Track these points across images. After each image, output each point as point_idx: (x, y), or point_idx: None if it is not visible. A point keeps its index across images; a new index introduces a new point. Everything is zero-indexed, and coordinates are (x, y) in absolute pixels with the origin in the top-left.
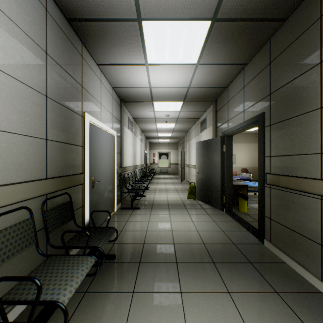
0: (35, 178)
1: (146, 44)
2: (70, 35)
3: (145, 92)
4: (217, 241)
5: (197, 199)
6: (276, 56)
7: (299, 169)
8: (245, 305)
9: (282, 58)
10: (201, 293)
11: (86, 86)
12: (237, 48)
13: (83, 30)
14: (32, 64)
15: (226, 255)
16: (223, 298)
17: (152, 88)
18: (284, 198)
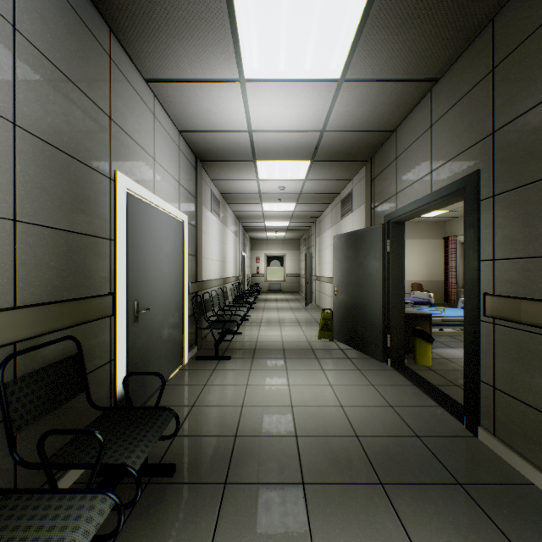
0: None
1: (239, 32)
2: (80, 5)
3: (241, 141)
4: (383, 431)
5: (336, 340)
6: (508, 52)
7: None
8: None
9: (525, 53)
10: None
11: (119, 118)
12: (423, 41)
13: None
14: None
15: (406, 464)
16: None
17: (254, 133)
18: (530, 347)
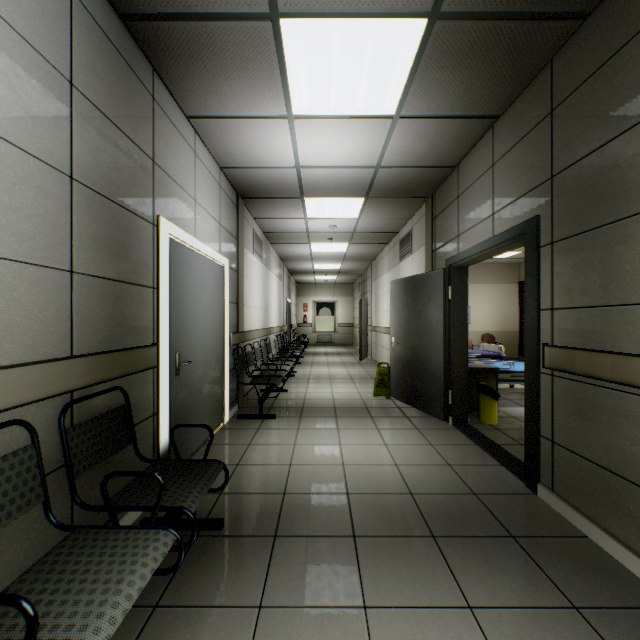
0: (44, 357)
1: (288, 71)
2: (126, 49)
3: (288, 178)
4: (438, 489)
5: (394, 397)
6: (565, 95)
7: (618, 336)
8: (508, 639)
9: (580, 98)
10: (408, 609)
11: (162, 160)
12: (481, 80)
13: (155, 39)
14: (36, 105)
15: (460, 519)
16: (459, 622)
17: (302, 169)
18: (585, 399)
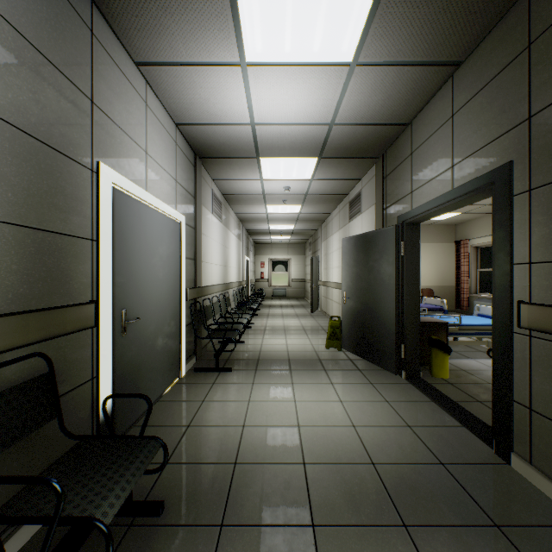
0: None
1: (239, 3)
2: None
3: (243, 136)
4: (402, 457)
5: (345, 349)
6: (549, 23)
7: None
8: None
9: None
10: None
11: (103, 103)
12: (448, 16)
13: None
14: None
15: (432, 499)
16: None
17: (257, 126)
18: None
